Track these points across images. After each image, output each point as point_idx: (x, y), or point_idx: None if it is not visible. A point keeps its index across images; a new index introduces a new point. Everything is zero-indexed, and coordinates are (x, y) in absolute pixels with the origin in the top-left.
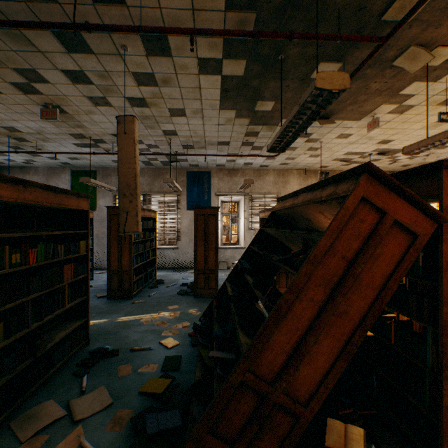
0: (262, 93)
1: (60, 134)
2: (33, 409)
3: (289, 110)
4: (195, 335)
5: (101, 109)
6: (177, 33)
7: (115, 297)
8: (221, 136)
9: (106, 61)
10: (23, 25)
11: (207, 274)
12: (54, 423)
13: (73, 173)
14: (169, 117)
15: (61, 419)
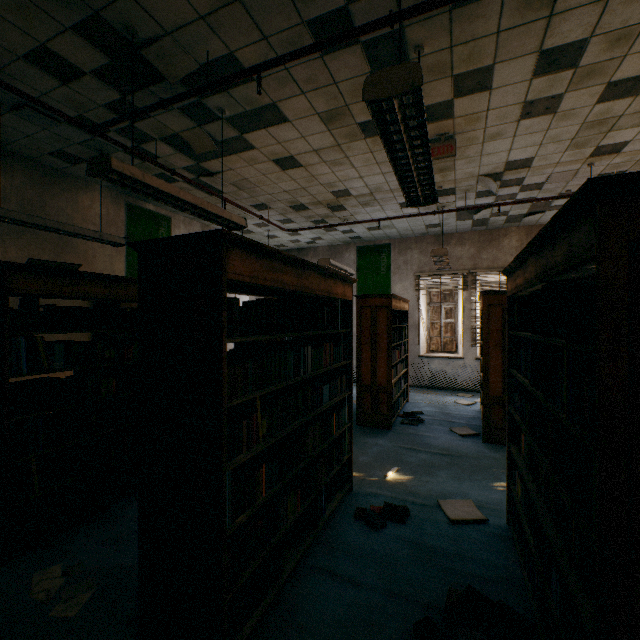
0: None
1: (399, 189)
2: None
3: None
4: None
5: (523, 125)
6: None
7: (496, 440)
8: None
9: None
10: None
11: None
12: None
13: (358, 250)
14: None
15: None
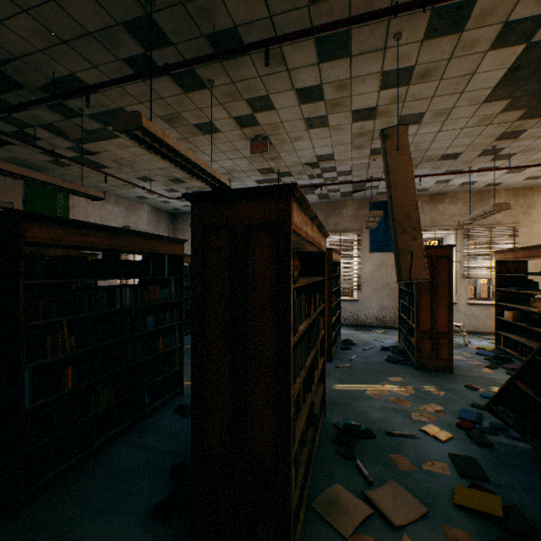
0: None
1: (249, 170)
2: (327, 493)
3: None
4: (469, 428)
5: (312, 132)
6: None
7: None
8: (453, 146)
9: (359, 64)
10: (314, 31)
11: (435, 339)
12: (364, 519)
13: None
14: None
15: (370, 517)
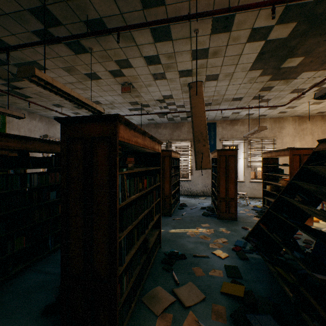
0: (295, 51)
1: (123, 103)
2: (152, 291)
3: (314, 63)
4: (238, 250)
5: (157, 82)
6: (259, 7)
7: None
8: (238, 93)
9: (177, 45)
10: (145, 25)
11: (228, 202)
12: (170, 305)
13: None
14: (204, 82)
15: (173, 303)
